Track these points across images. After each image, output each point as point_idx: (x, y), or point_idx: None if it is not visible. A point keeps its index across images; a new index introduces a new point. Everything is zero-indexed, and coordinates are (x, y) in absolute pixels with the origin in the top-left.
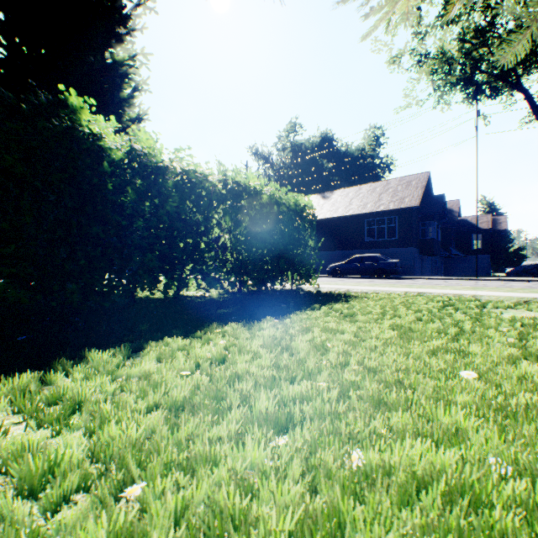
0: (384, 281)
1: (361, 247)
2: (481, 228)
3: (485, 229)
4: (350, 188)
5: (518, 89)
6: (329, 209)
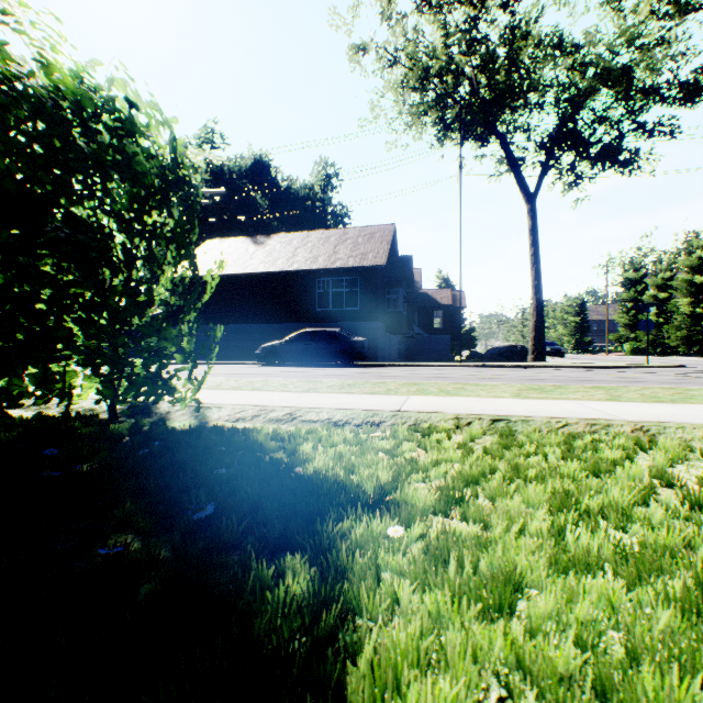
0: (351, 371)
1: (310, 319)
2: (442, 304)
3: (446, 305)
4: (296, 234)
5: (494, 132)
6: (263, 260)
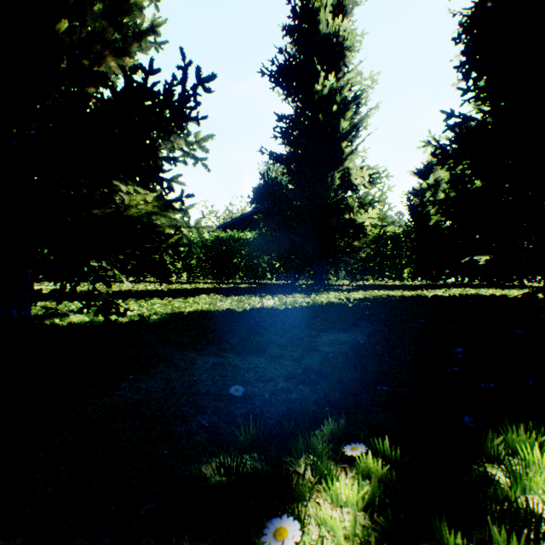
0: None
1: None
2: None
3: None
4: None
5: None
6: None
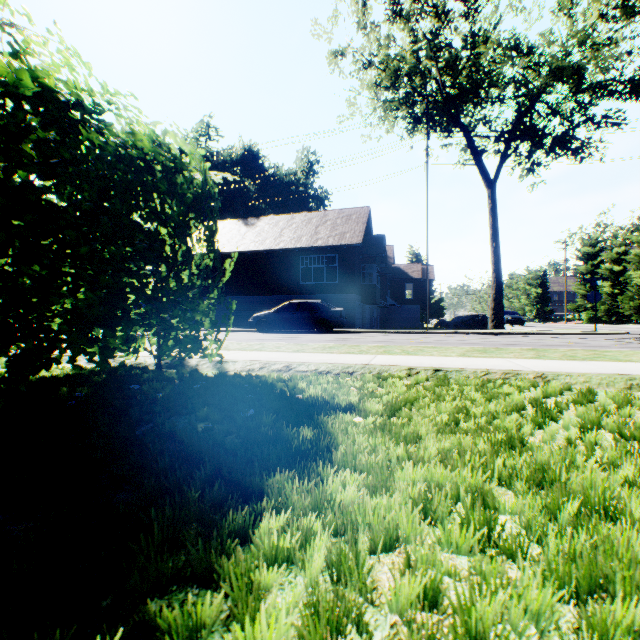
0: (331, 337)
1: (295, 292)
2: (413, 277)
3: (416, 278)
4: (282, 216)
5: (458, 125)
6: (253, 240)
